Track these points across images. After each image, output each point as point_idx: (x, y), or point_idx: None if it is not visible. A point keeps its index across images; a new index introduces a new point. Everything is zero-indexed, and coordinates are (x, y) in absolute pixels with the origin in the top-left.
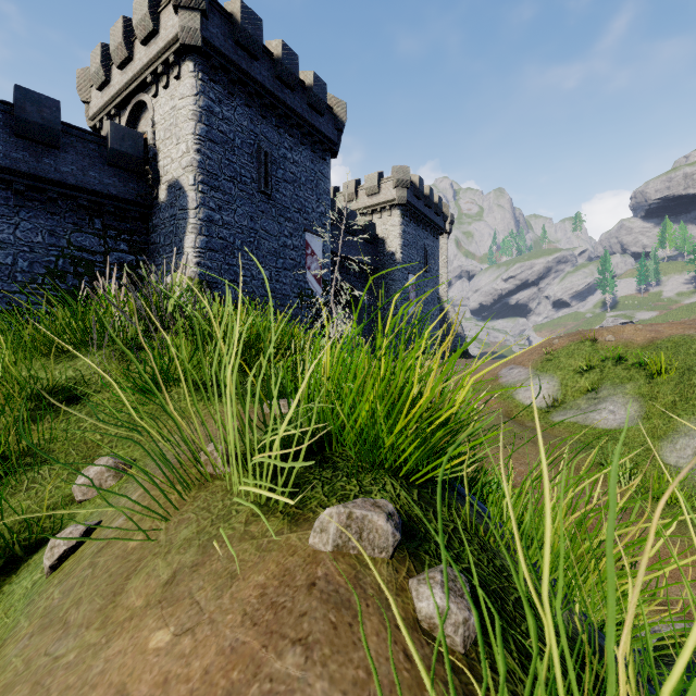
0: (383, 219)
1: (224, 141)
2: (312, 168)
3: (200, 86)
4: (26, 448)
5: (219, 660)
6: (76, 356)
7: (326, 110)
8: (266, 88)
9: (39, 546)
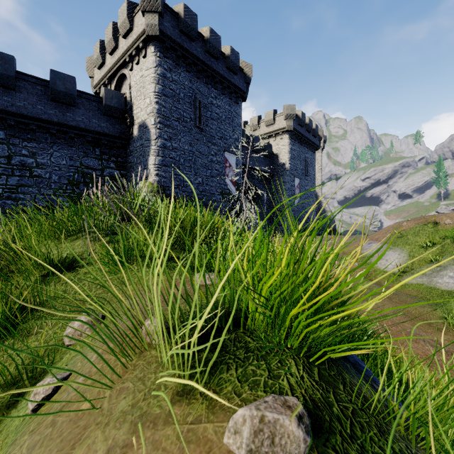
0: (277, 141)
1: (173, 95)
2: (229, 109)
3: (158, 61)
4: (39, 303)
5: None
6: (75, 238)
7: (239, 70)
8: (200, 59)
9: (39, 378)
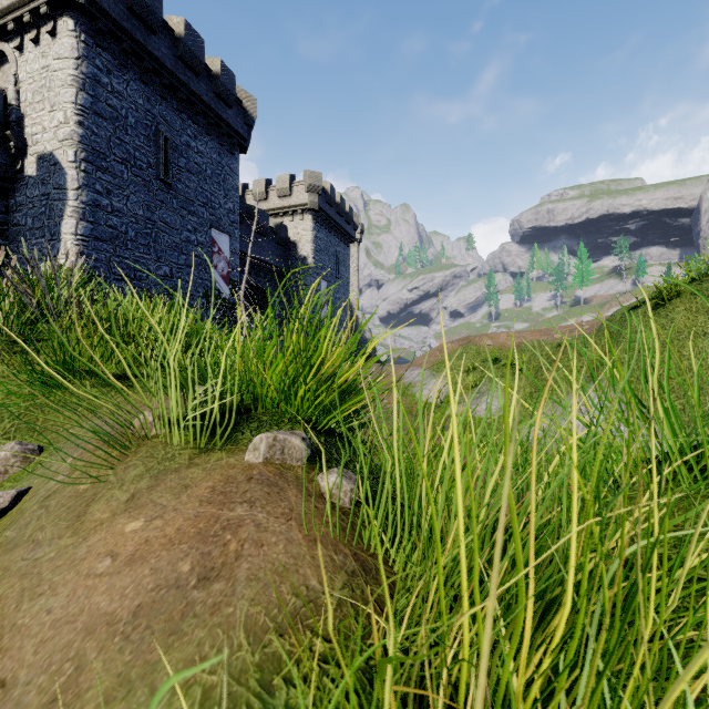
0: (295, 222)
1: (114, 117)
2: (219, 161)
3: (83, 49)
4: None
5: (187, 523)
6: None
7: (235, 102)
8: (167, 67)
9: None
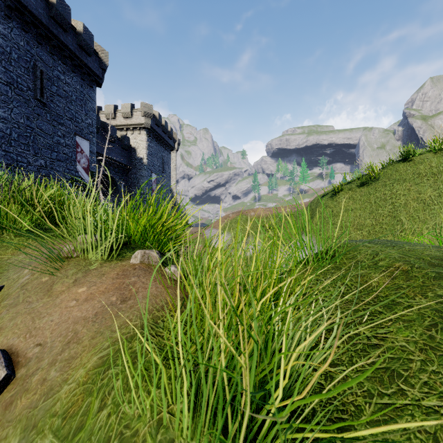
0: (134, 135)
1: (0, 52)
2: (82, 90)
3: None
4: None
5: (109, 285)
6: None
7: (93, 53)
8: (42, 22)
9: None
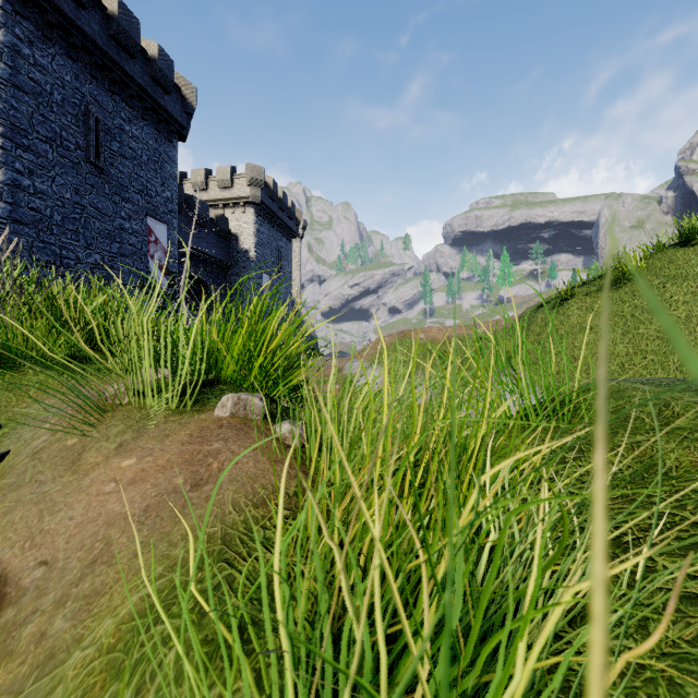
0: (236, 214)
1: (37, 92)
2: (156, 147)
3: (0, 15)
4: None
5: (174, 456)
6: None
7: (173, 89)
8: (98, 45)
9: None
